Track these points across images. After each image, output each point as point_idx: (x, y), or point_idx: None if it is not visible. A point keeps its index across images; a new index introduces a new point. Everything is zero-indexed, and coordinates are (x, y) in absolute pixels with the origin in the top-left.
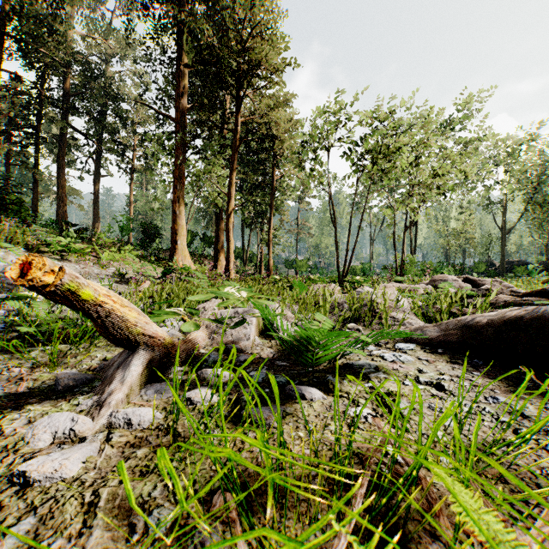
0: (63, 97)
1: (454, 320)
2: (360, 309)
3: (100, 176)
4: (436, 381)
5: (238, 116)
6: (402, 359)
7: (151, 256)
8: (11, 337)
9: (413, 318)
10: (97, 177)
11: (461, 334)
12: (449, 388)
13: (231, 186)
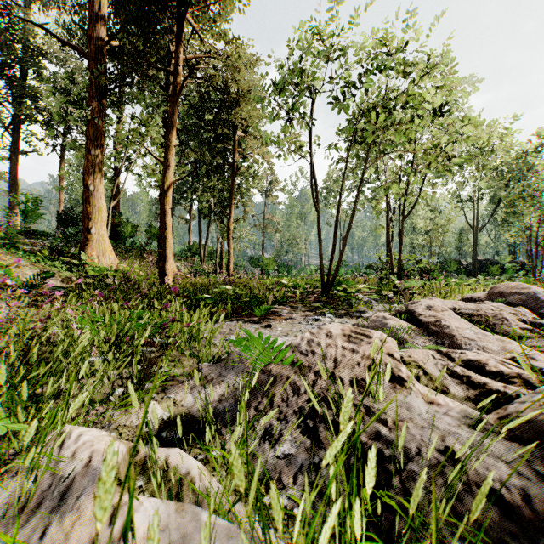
0: None
1: None
2: None
3: (20, 152)
4: None
5: (178, 50)
6: None
7: (44, 250)
8: None
9: None
10: (15, 152)
11: None
12: None
13: (168, 150)
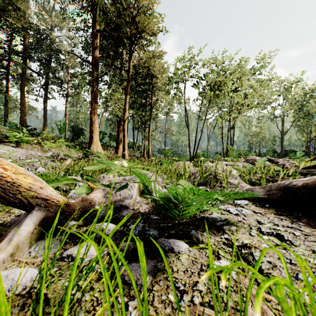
0: (24, 50)
1: (275, 183)
2: (206, 177)
3: (48, 98)
4: (274, 231)
5: (130, 61)
6: (244, 213)
7: (77, 146)
8: None
9: (242, 182)
10: (45, 99)
11: (281, 194)
12: (289, 238)
13: (125, 104)
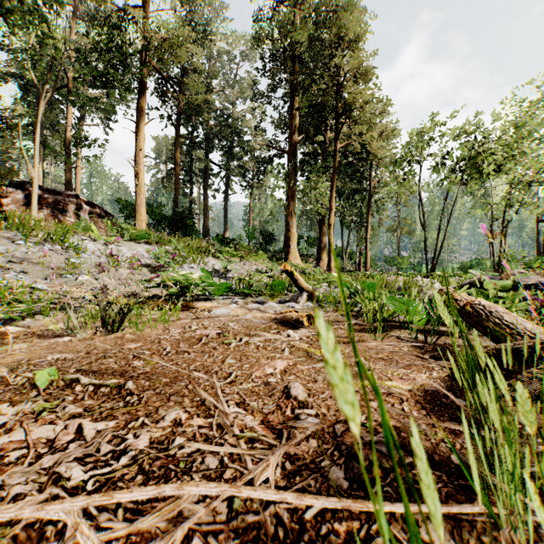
0: (207, 141)
1: None
2: (410, 289)
3: (228, 194)
4: None
5: (337, 144)
6: None
7: (272, 258)
8: (244, 294)
9: None
10: (226, 195)
11: None
12: None
13: (332, 200)
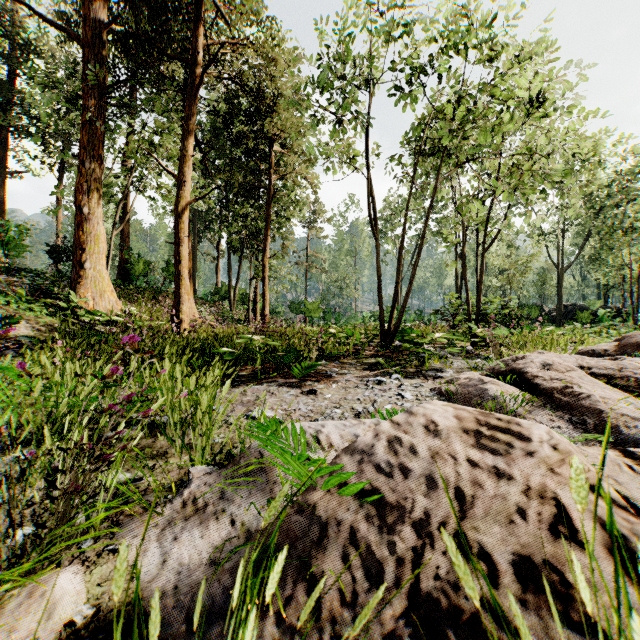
0: None
1: None
2: None
3: (9, 172)
4: None
5: (196, 32)
6: None
7: (21, 290)
8: None
9: None
10: (2, 173)
11: None
12: None
13: (183, 161)
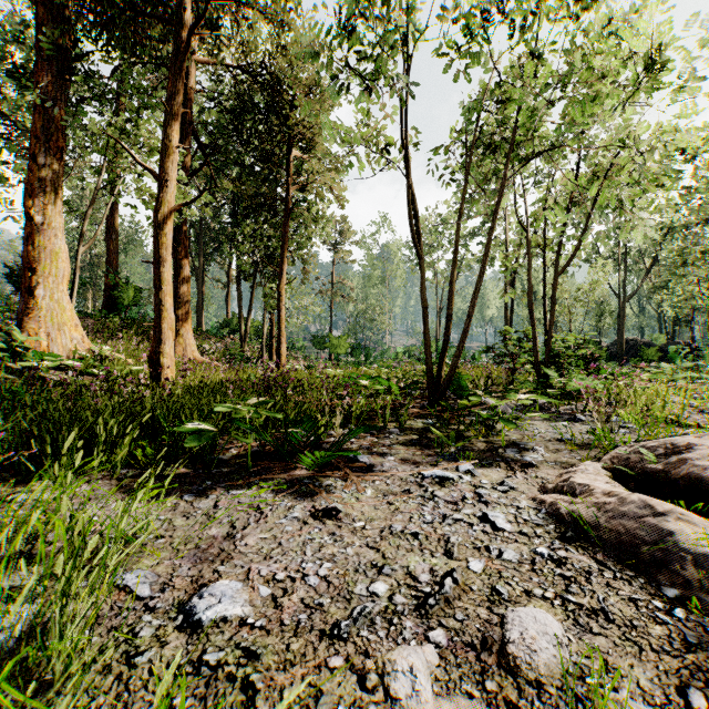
0: None
1: None
2: None
3: None
4: None
5: None
6: None
7: None
8: None
9: None
10: None
11: None
12: None
13: (165, 154)
